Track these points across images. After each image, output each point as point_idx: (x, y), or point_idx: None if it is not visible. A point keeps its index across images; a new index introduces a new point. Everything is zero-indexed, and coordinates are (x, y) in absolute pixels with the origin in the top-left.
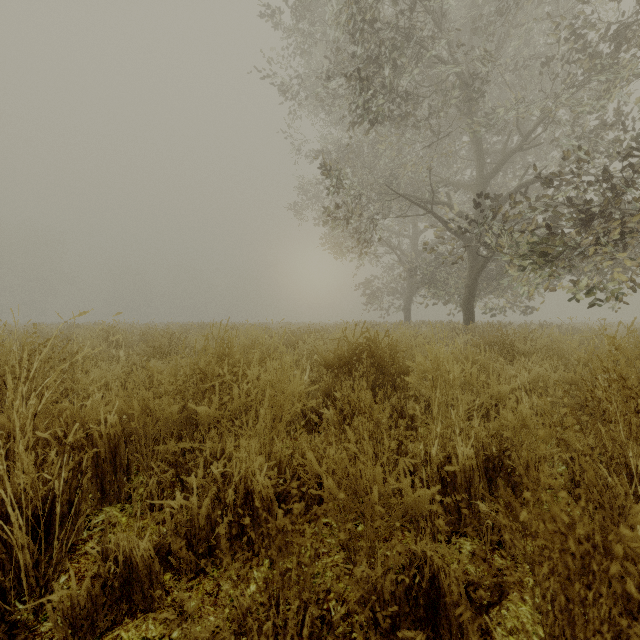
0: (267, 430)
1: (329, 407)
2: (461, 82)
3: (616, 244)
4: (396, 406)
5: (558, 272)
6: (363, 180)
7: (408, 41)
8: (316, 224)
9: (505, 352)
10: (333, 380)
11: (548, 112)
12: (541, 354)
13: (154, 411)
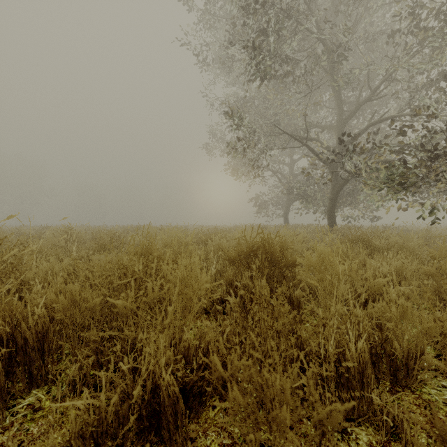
0: (177, 321)
1: (231, 293)
2: (327, 49)
3: (444, 167)
4: (286, 293)
5: (400, 188)
6: (255, 123)
7: (289, 18)
8: (221, 155)
9: (365, 248)
10: (234, 271)
11: (392, 70)
12: (394, 249)
13: (79, 303)
